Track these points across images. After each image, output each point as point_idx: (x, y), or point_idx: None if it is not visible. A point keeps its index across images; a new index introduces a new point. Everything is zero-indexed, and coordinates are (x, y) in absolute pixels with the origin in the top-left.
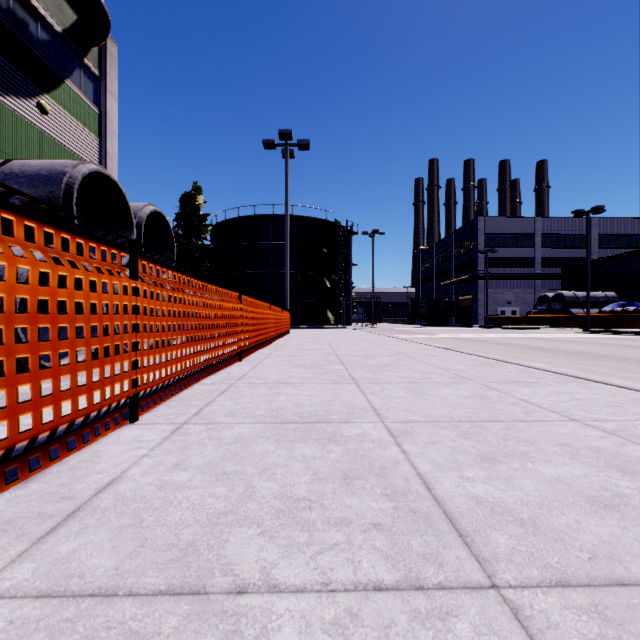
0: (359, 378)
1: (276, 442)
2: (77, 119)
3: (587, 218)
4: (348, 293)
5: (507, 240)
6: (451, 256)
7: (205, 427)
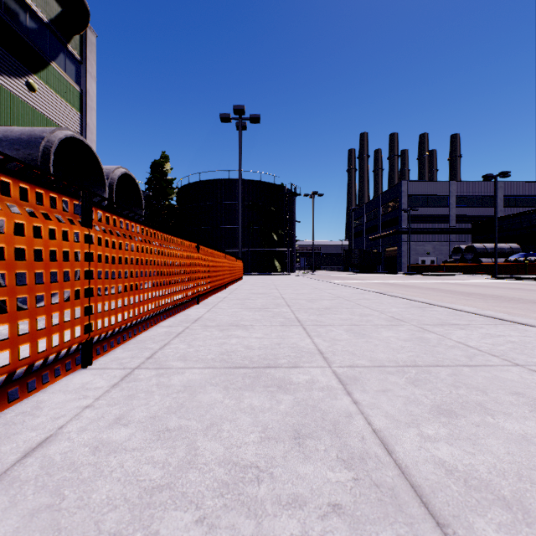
0: (304, 320)
1: (224, 390)
2: (61, 96)
3: (495, 181)
4: (292, 245)
5: (426, 200)
6: (379, 214)
7: (156, 372)
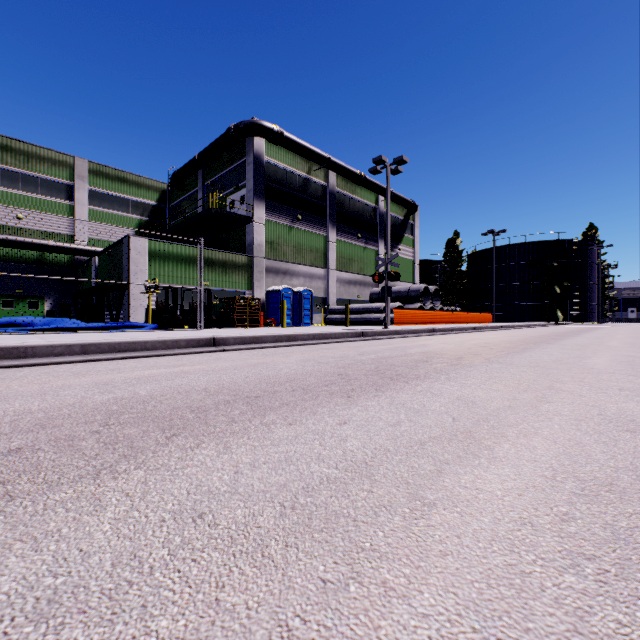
0: None
1: None
2: (407, 245)
3: None
4: (586, 295)
5: None
6: None
7: None
